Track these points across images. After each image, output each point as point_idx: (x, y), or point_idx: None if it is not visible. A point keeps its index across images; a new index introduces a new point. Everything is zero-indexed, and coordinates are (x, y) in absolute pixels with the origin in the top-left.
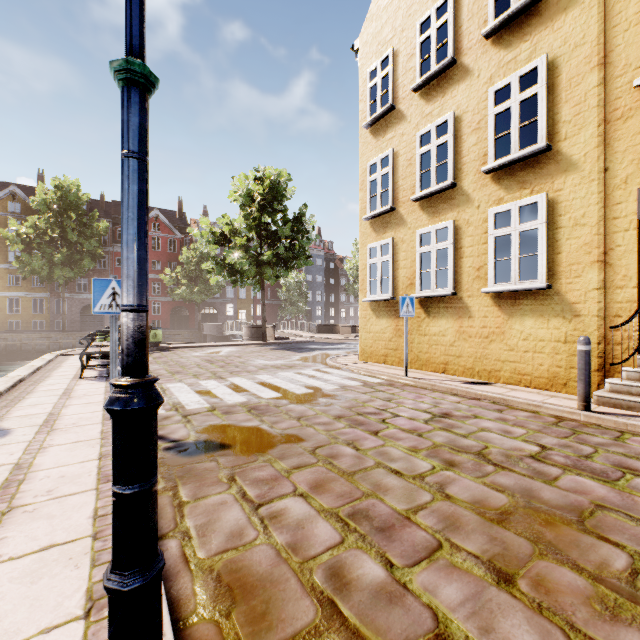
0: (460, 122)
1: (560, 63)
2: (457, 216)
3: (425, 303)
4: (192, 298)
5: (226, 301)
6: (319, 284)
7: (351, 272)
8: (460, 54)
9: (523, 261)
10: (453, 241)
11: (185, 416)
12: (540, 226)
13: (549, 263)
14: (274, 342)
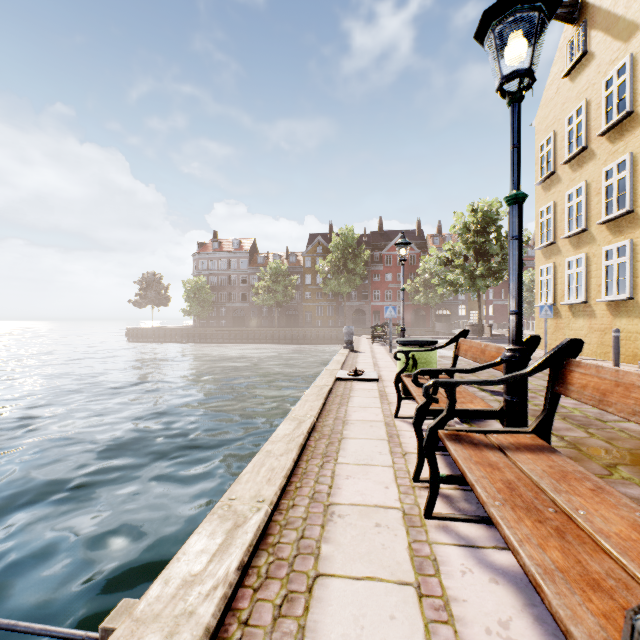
0: (589, 188)
1: (637, 158)
2: (588, 250)
3: (571, 308)
4: (427, 302)
5: (458, 303)
6: None
7: None
8: (589, 142)
9: (620, 282)
10: (585, 267)
11: None
12: (626, 260)
13: (632, 283)
14: (487, 337)
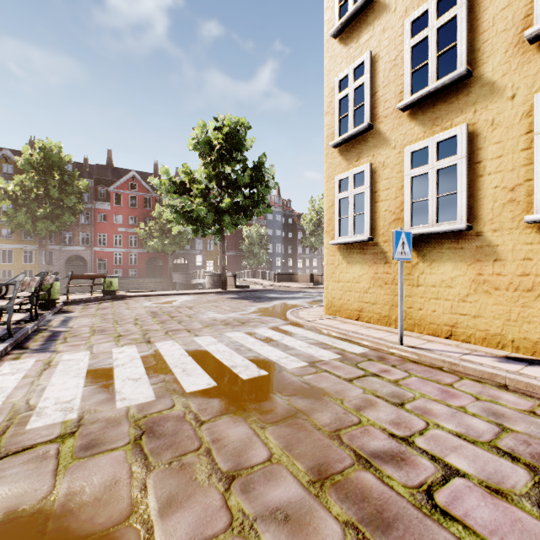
0: None
1: None
2: (473, 118)
3: (418, 243)
4: (163, 249)
5: (196, 252)
6: (278, 237)
7: (307, 226)
8: None
9: None
10: (466, 153)
11: None
12: None
13: None
14: (233, 290)
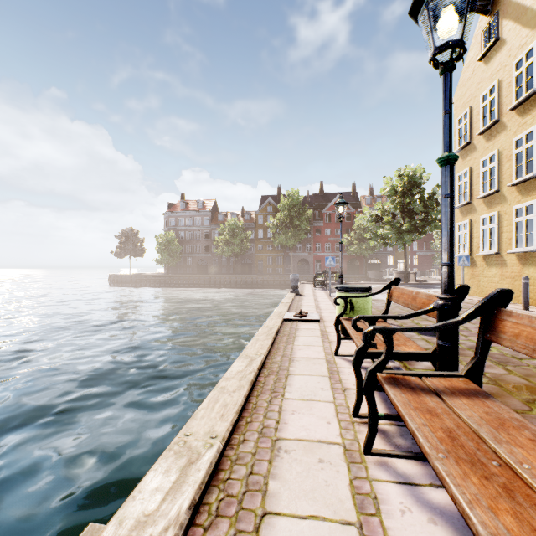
0: (501, 155)
1: None
2: (500, 209)
3: (485, 258)
4: (360, 253)
5: (386, 254)
6: None
7: None
8: (501, 116)
9: (528, 236)
10: (497, 223)
11: None
12: (534, 217)
13: None
14: (412, 283)
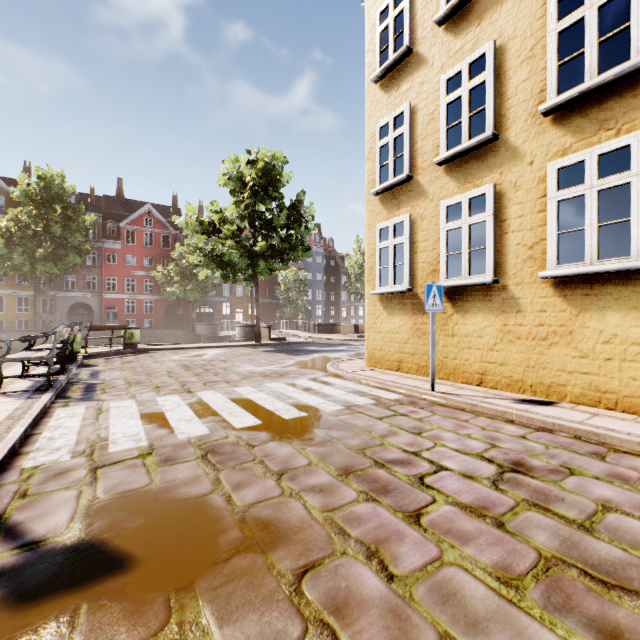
0: (504, 53)
1: None
2: (499, 178)
3: (453, 295)
4: (185, 296)
5: (222, 300)
6: (319, 282)
7: (352, 270)
8: None
9: (604, 231)
10: (494, 211)
11: (94, 469)
12: (634, 179)
13: None
14: (269, 343)
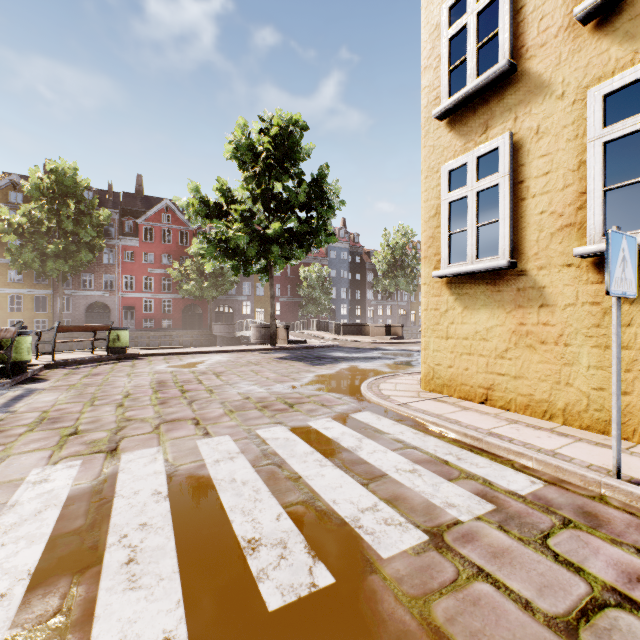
0: None
1: None
2: None
3: None
4: (201, 294)
5: (242, 298)
6: (344, 280)
7: (380, 266)
8: None
9: None
10: None
11: None
12: None
13: None
14: (285, 347)
